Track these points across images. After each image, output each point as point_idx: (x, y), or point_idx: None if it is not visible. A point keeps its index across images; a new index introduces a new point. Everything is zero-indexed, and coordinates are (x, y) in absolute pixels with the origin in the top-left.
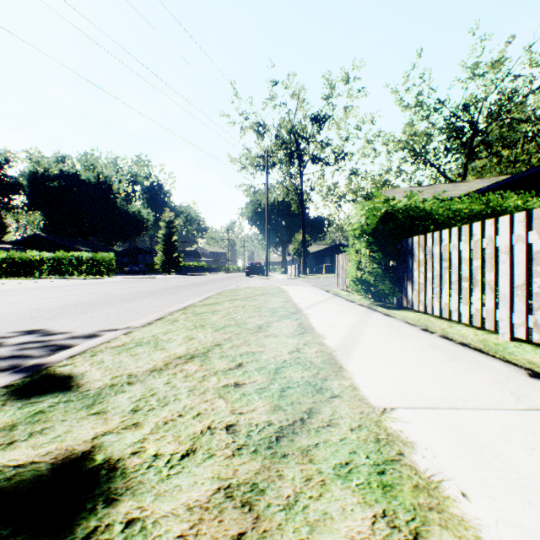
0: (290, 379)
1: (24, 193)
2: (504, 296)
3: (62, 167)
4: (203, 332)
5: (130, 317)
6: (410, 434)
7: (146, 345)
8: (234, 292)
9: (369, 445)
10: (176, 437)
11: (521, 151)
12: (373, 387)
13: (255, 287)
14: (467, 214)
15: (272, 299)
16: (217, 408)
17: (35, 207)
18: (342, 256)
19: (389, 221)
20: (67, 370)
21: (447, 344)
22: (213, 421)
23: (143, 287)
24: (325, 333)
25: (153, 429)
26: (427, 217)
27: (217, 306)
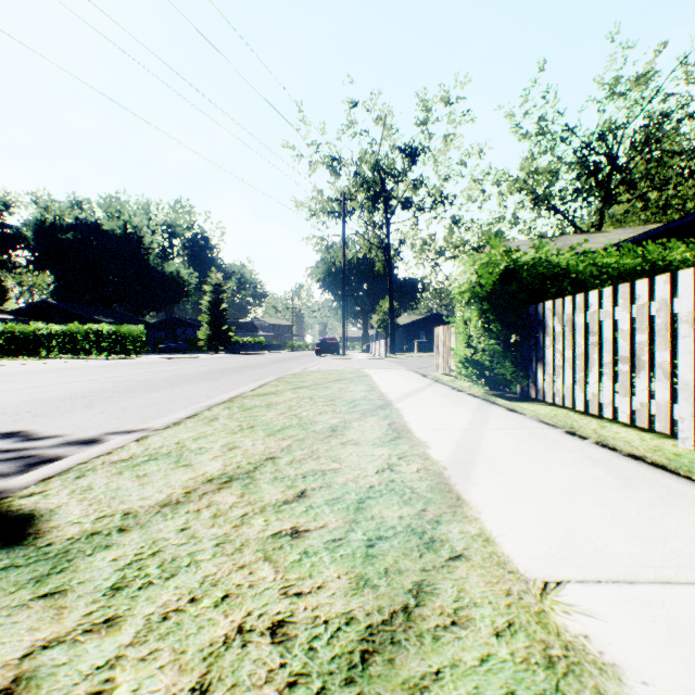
0: (381, 521)
1: (28, 248)
2: (685, 385)
3: (78, 214)
4: (251, 438)
5: (153, 413)
6: (605, 646)
7: (163, 459)
8: (299, 377)
9: (538, 676)
10: (177, 654)
11: (673, 193)
12: (517, 537)
13: (327, 370)
14: (617, 271)
15: (351, 386)
16: (258, 584)
17: (43, 265)
18: (443, 328)
19: (510, 280)
20: (29, 505)
21: (611, 457)
22: (250, 613)
23: (180, 370)
24: (428, 439)
25: (139, 634)
26: (562, 275)
27: (275, 397)
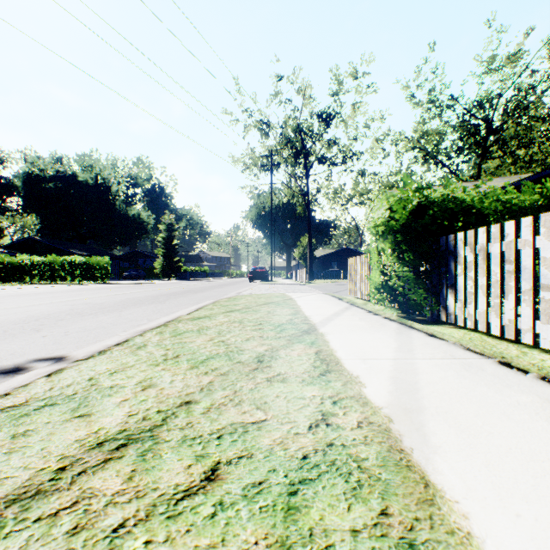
0: (326, 545)
1: (18, 195)
2: None
3: (59, 168)
4: (172, 371)
5: (92, 336)
6: None
7: (62, 404)
8: (233, 300)
9: None
10: None
11: (538, 150)
12: None
13: (258, 294)
14: (518, 206)
15: (278, 310)
16: None
17: (30, 209)
18: (356, 259)
19: (421, 215)
20: None
21: None
22: None
23: (134, 294)
24: (359, 373)
25: None
26: (468, 209)
27: (207, 321)
